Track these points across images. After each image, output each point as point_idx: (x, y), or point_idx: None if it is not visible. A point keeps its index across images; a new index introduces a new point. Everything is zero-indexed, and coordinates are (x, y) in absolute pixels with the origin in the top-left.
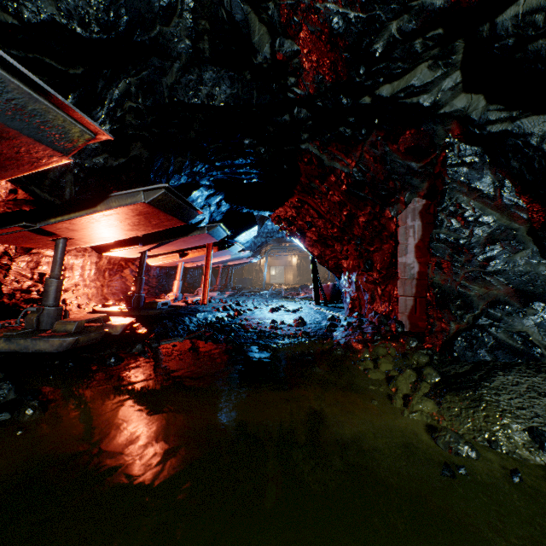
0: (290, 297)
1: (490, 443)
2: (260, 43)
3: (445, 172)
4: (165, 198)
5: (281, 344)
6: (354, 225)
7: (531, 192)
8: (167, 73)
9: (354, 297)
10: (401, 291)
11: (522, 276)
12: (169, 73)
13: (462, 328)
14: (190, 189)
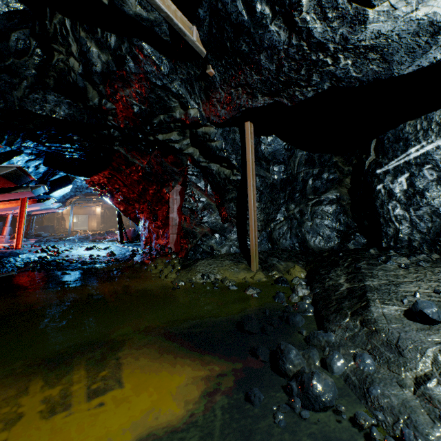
0: (98, 240)
1: (190, 280)
2: (93, 98)
3: (188, 177)
4: (13, 172)
5: (101, 266)
6: (147, 194)
7: (215, 191)
8: (17, 88)
9: (147, 236)
10: (171, 231)
11: (214, 224)
12: (18, 89)
13: (193, 246)
14: (12, 154)
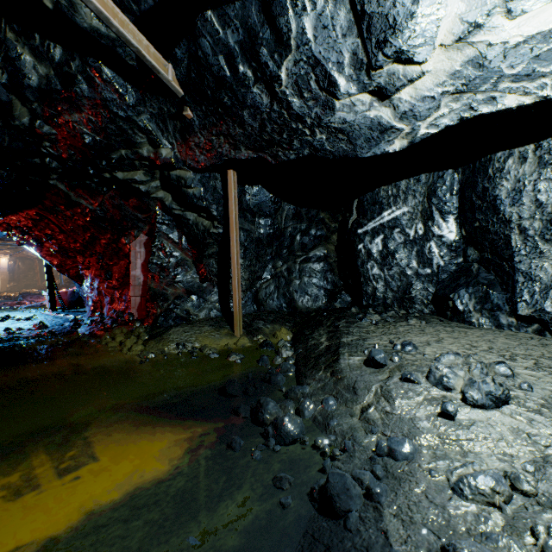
0: (9, 307)
1: (162, 352)
2: (21, 116)
3: (156, 226)
4: None
5: (28, 343)
6: (97, 244)
7: (192, 244)
8: None
9: (97, 300)
10: (133, 293)
11: (190, 283)
12: None
13: (163, 311)
14: None
